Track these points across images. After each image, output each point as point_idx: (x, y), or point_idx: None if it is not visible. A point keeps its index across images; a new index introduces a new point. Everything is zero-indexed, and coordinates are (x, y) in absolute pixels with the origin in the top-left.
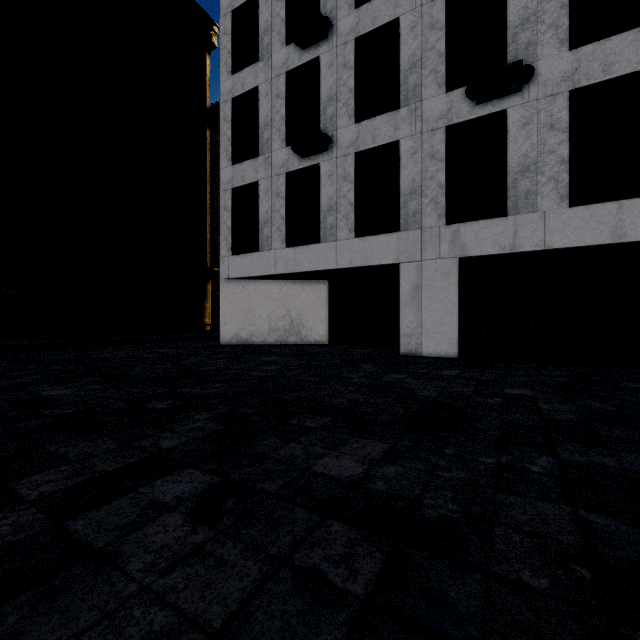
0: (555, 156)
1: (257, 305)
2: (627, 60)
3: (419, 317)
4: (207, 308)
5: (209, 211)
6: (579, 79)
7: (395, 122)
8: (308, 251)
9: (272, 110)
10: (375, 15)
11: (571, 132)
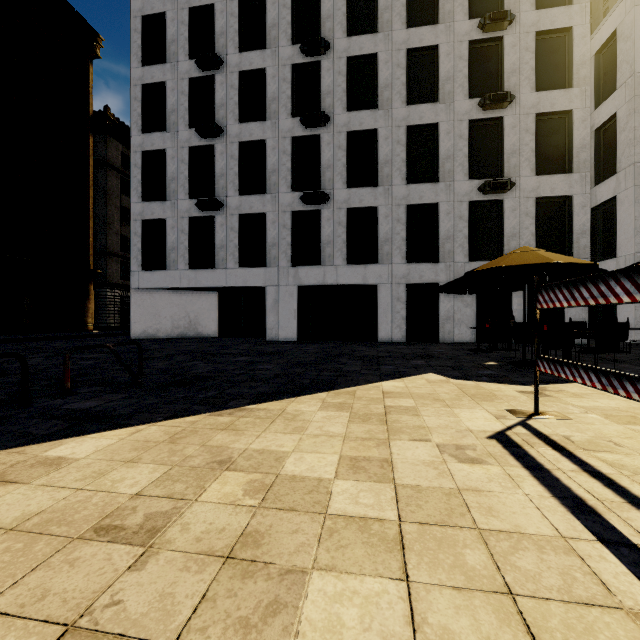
0: (341, 239)
1: (162, 309)
2: (368, 200)
3: (277, 318)
4: (90, 308)
5: (92, 215)
6: (350, 204)
7: (263, 201)
8: (206, 273)
9: (178, 170)
10: (251, 132)
11: (348, 227)
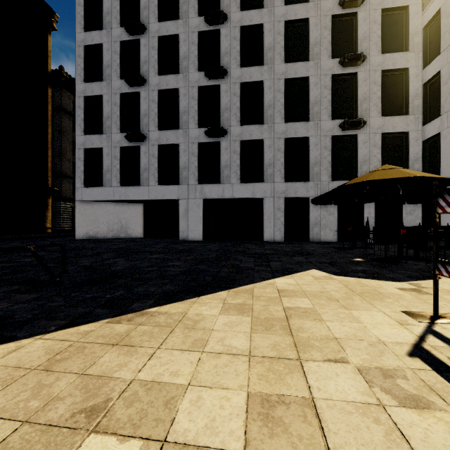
0: (236, 163)
1: (100, 216)
2: (256, 135)
3: (187, 223)
4: (48, 216)
5: (50, 146)
6: (243, 137)
7: (177, 135)
8: (133, 189)
9: (112, 111)
10: (168, 83)
11: (241, 155)
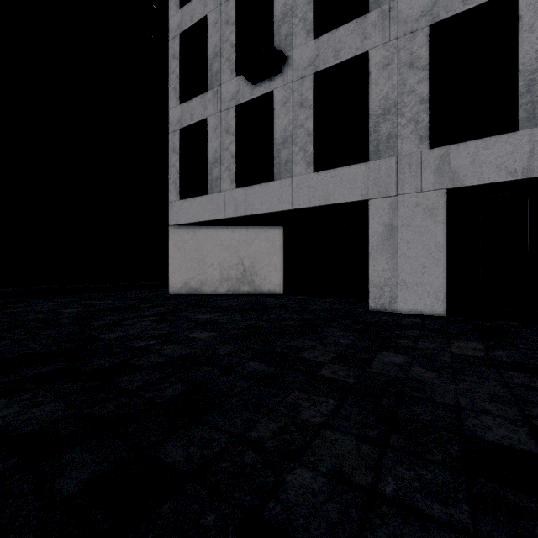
0: None
1: (208, 253)
2: None
3: (394, 264)
4: None
5: None
6: None
7: (363, 30)
8: (260, 191)
9: (221, 39)
10: None
11: None
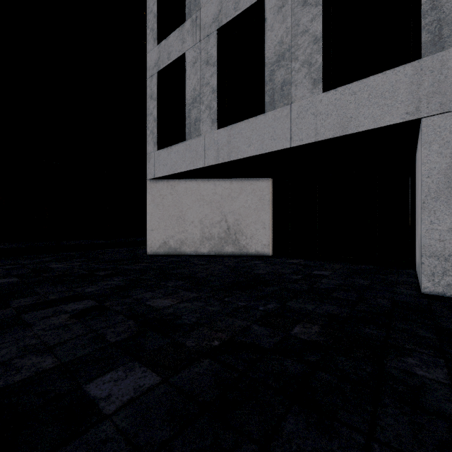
0: None
1: (188, 209)
2: None
3: None
4: None
5: None
6: None
7: None
8: (247, 128)
9: None
10: None
11: None
